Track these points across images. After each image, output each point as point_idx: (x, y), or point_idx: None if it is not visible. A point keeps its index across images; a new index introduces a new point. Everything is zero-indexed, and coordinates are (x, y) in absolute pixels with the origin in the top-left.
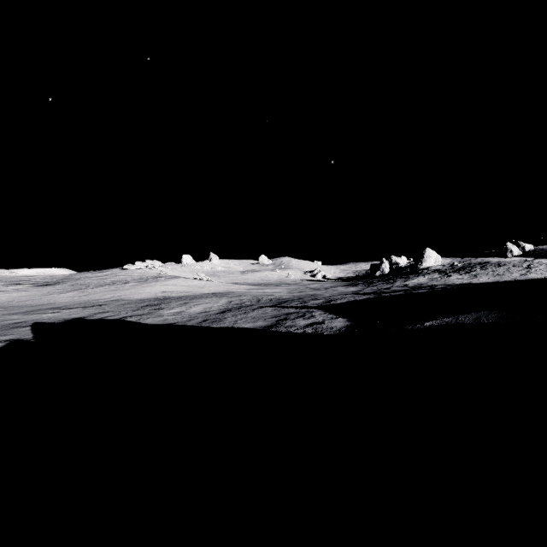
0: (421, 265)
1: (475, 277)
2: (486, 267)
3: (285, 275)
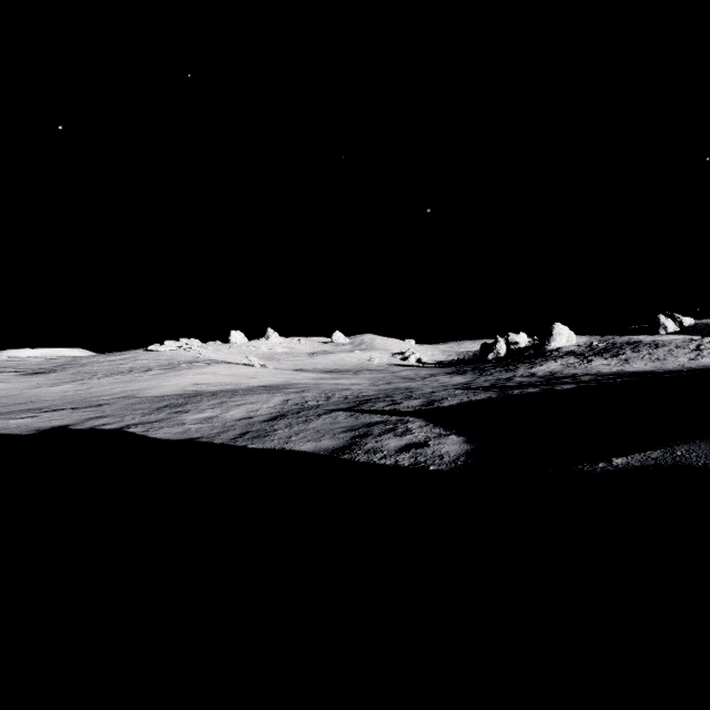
0: (549, 345)
1: (626, 362)
2: (639, 349)
3: (366, 358)
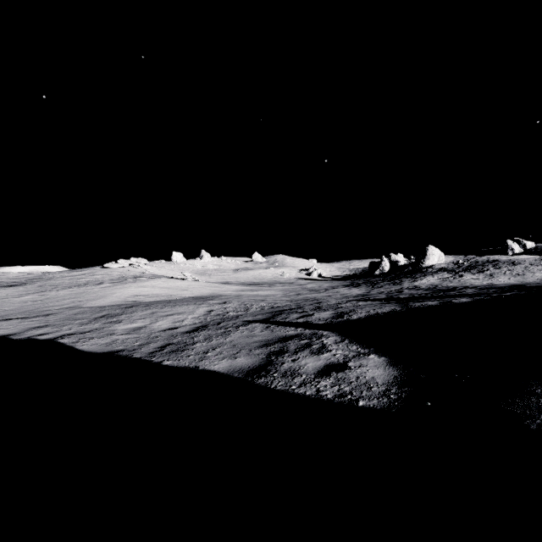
0: (424, 263)
1: (492, 277)
2: (500, 266)
3: (279, 273)
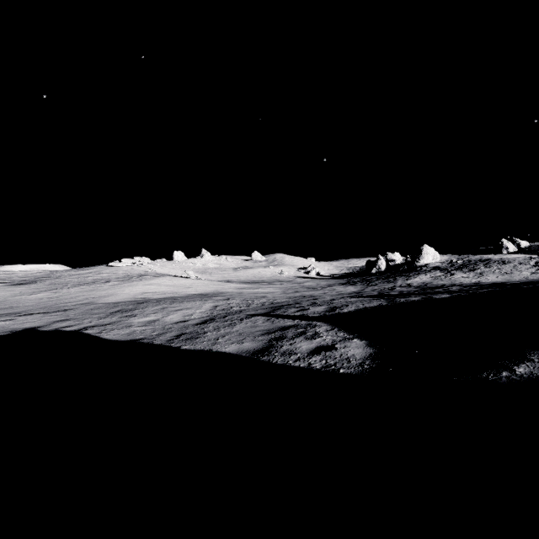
0: (419, 262)
1: (481, 275)
2: (490, 265)
3: (278, 272)
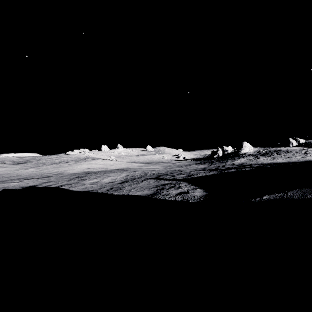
0: (241, 151)
1: (274, 159)
2: (280, 153)
3: (161, 157)
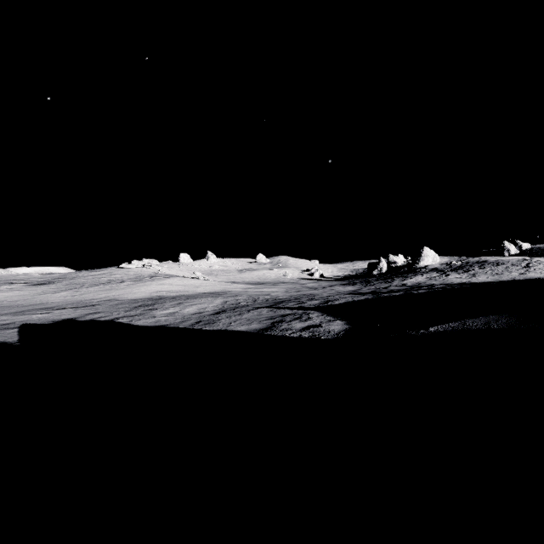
0: (419, 264)
1: (474, 276)
2: (485, 266)
3: (282, 274)
